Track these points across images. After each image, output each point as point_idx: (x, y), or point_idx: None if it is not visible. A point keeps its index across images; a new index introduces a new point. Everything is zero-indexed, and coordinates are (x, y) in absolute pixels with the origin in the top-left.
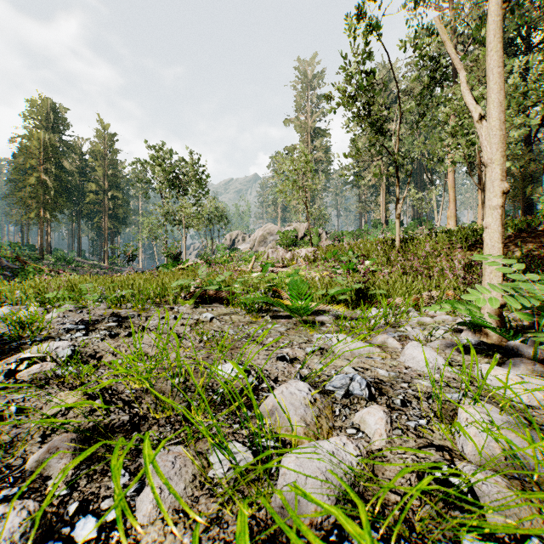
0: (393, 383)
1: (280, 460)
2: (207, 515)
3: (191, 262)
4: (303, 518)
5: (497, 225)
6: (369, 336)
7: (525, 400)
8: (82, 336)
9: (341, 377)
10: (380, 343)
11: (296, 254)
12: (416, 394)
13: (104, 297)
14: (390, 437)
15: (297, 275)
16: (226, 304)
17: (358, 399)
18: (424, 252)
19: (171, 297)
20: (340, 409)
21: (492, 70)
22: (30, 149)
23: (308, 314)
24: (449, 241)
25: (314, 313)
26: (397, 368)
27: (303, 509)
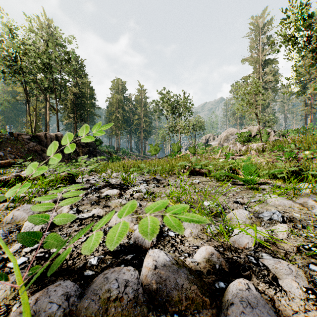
0: (301, 220)
1: (233, 232)
2: (206, 239)
3: (183, 153)
4: (241, 245)
5: None
6: (295, 198)
7: None
8: (146, 185)
9: (268, 212)
10: (301, 202)
11: (249, 147)
12: (314, 225)
13: (150, 170)
14: (289, 236)
15: (249, 161)
16: (205, 176)
17: (275, 221)
18: None
19: (177, 171)
20: (264, 223)
21: None
22: (112, 103)
23: (255, 184)
24: None
25: (259, 183)
26: (308, 214)
27: (241, 243)
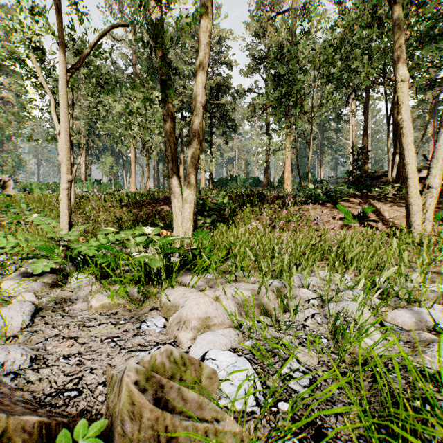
0: None
1: None
2: None
3: None
4: None
5: (65, 199)
6: None
7: (13, 294)
8: None
9: None
10: None
11: None
12: None
13: None
14: None
15: None
16: None
17: None
18: (89, 209)
19: None
20: None
21: (62, 109)
22: None
23: None
24: (111, 201)
25: None
26: None
27: None
